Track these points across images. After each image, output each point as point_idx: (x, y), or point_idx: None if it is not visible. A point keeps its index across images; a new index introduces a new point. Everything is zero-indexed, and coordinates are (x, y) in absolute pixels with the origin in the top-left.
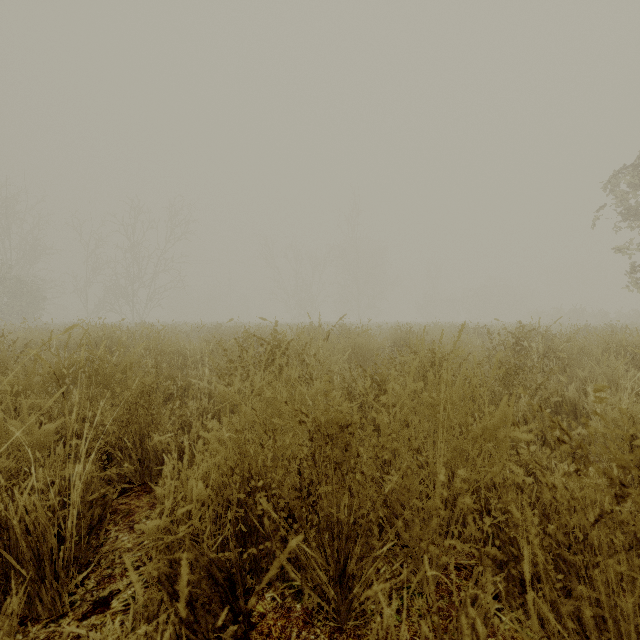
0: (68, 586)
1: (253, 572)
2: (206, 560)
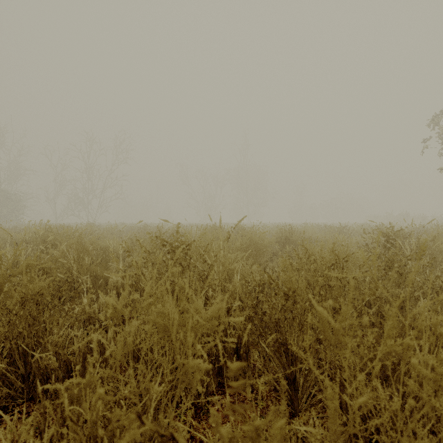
0: None
1: None
2: None
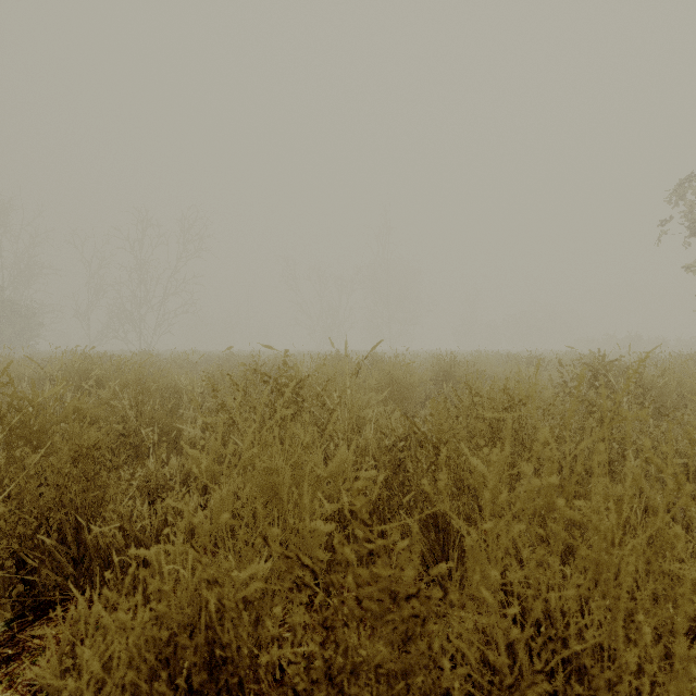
0: None
1: None
2: None
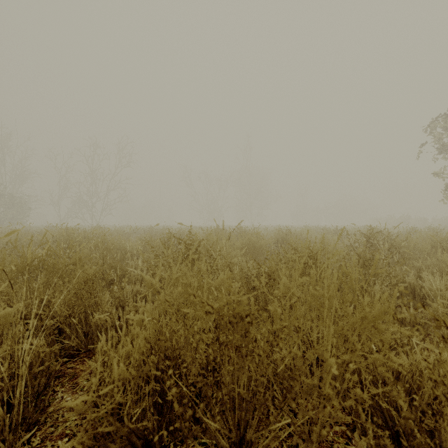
0: (16, 444)
1: (169, 432)
2: (126, 431)
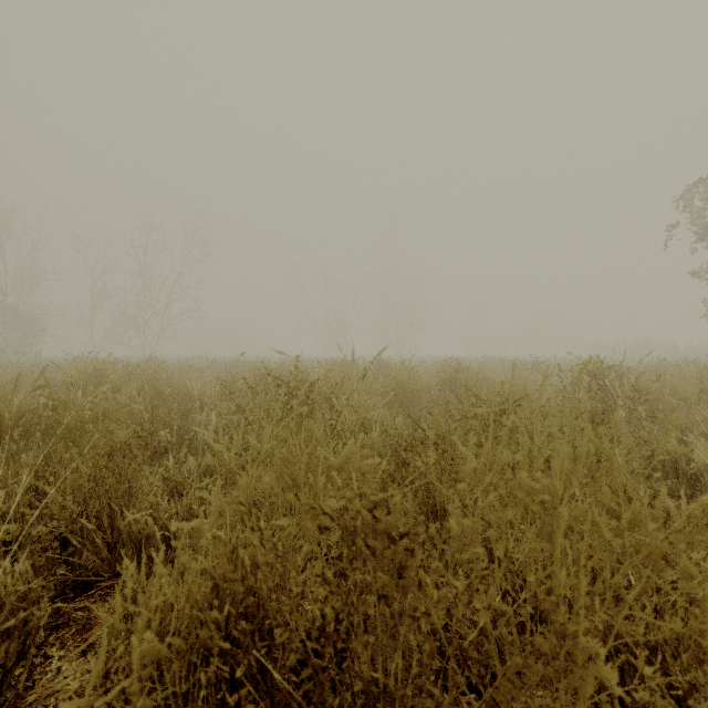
0: None
1: None
2: None
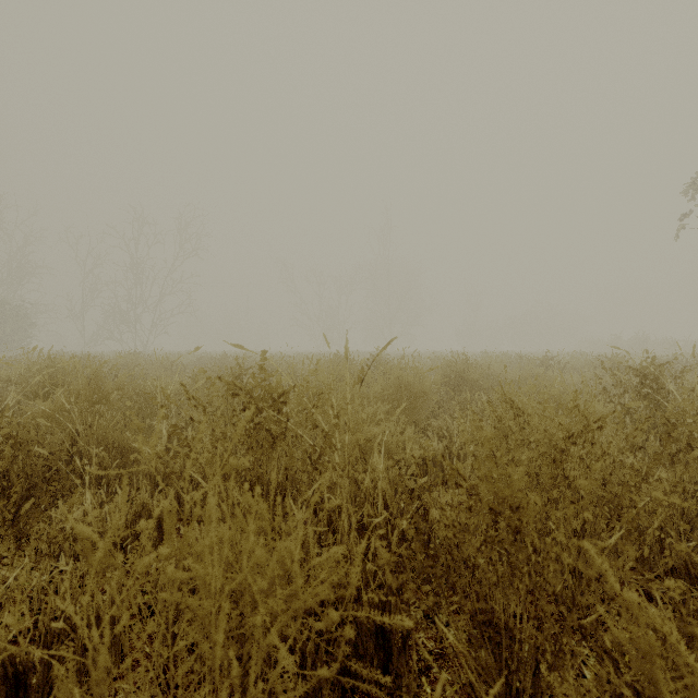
0: None
1: None
2: None
